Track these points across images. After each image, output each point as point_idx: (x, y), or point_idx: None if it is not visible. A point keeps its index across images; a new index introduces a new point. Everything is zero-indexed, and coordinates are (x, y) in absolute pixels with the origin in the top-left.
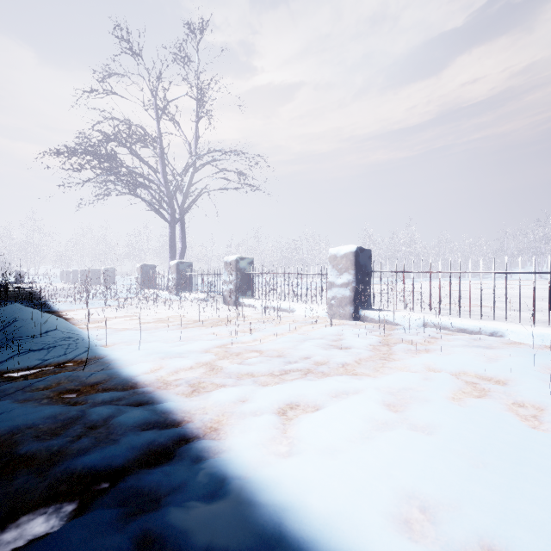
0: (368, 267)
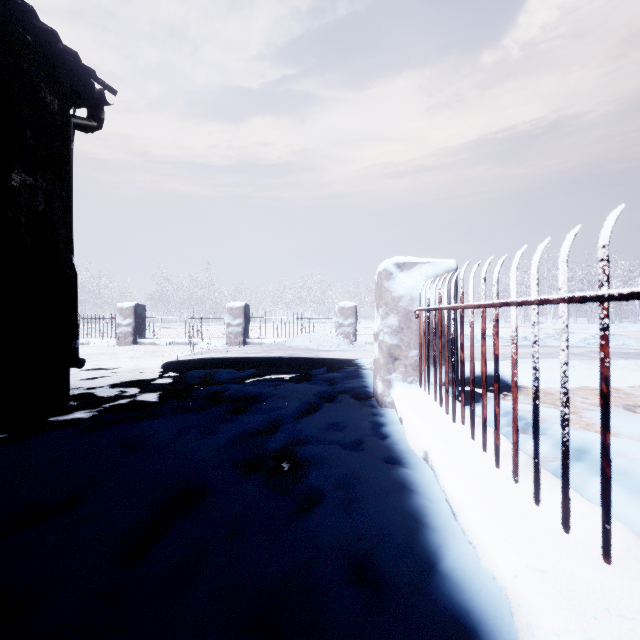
0: (143, 315)
